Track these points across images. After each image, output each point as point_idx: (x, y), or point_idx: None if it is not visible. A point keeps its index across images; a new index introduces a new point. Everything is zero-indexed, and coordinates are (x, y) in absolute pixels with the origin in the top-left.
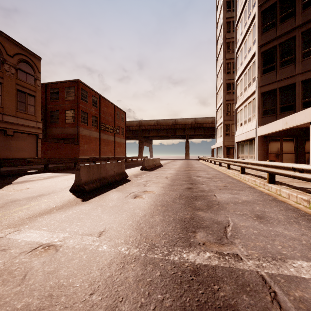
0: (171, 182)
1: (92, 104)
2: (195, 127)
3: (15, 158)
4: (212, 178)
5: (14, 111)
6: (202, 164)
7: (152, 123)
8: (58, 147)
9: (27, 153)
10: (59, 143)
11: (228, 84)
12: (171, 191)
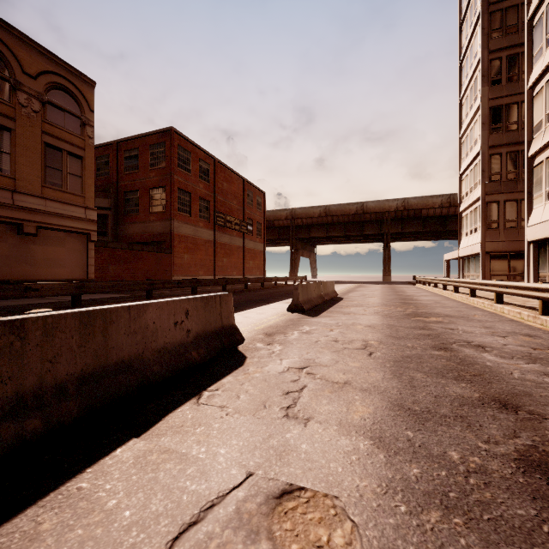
0: (402, 388)
1: (199, 175)
2: (404, 217)
3: (41, 280)
4: (547, 361)
5: (39, 186)
6: (435, 295)
7: (315, 212)
8: (131, 258)
9: (67, 271)
10: (133, 251)
11: (494, 109)
12: (459, 515)
